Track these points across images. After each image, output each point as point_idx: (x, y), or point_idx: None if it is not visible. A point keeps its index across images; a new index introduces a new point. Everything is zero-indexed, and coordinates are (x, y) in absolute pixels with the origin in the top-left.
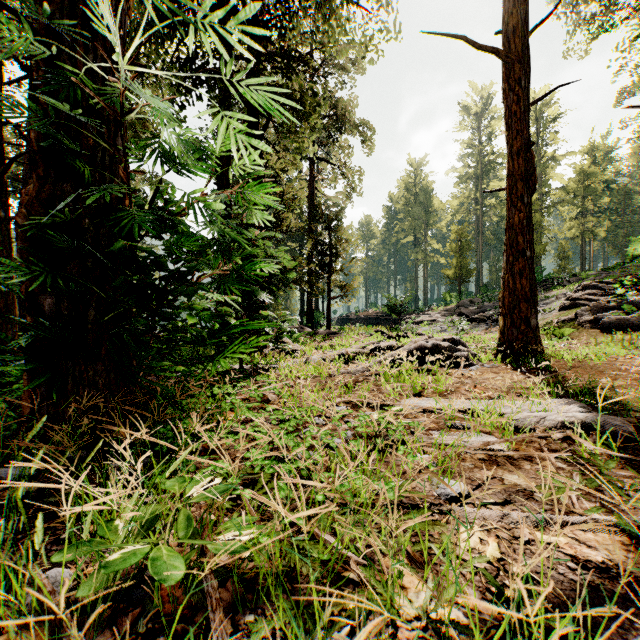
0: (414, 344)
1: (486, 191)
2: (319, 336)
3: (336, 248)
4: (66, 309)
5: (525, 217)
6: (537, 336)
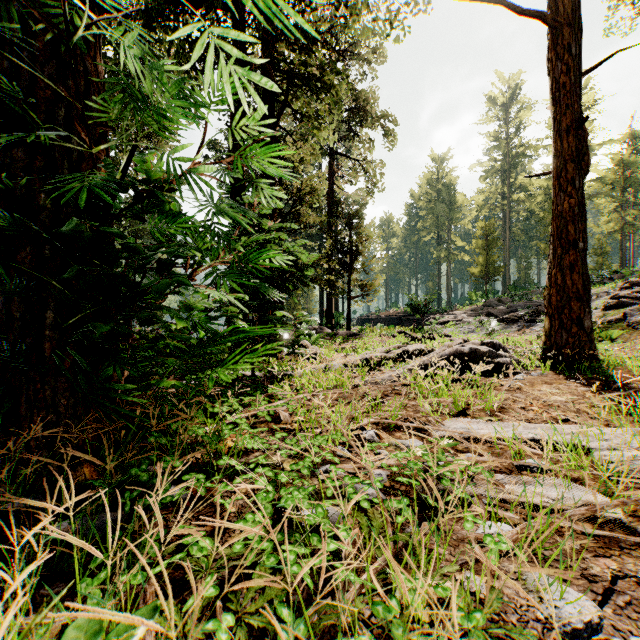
0: (449, 349)
1: (528, 176)
2: (339, 337)
3: (357, 245)
4: (18, 310)
5: (577, 203)
6: (592, 340)
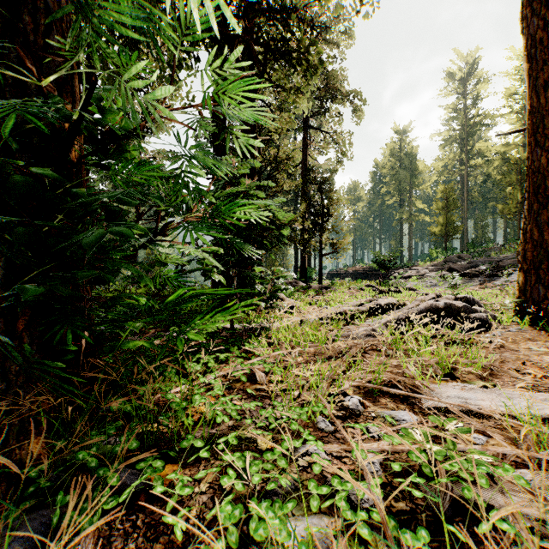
0: (423, 304)
1: (500, 134)
2: (312, 290)
3: (328, 208)
4: None
5: None
6: None
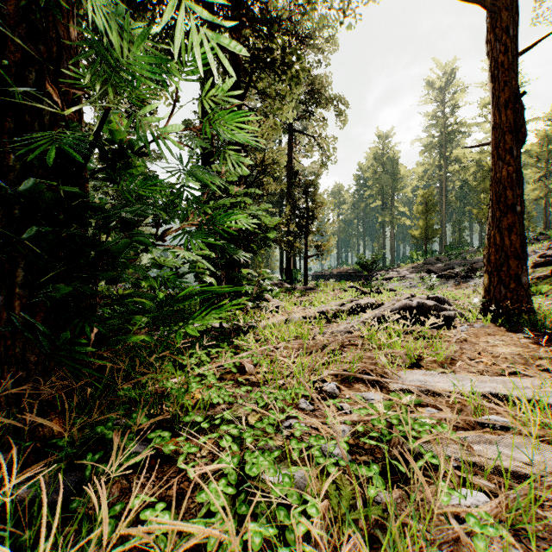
0: (398, 303)
1: (468, 146)
2: (297, 291)
3: (312, 211)
4: None
5: (514, 170)
6: (528, 294)
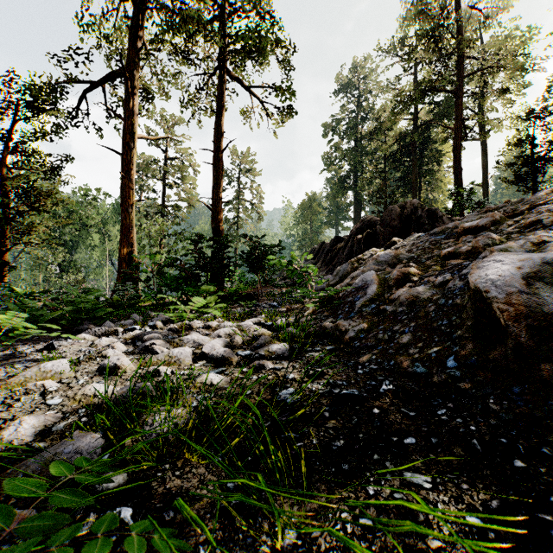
0: None
1: None
2: None
3: None
4: None
5: None
6: None
